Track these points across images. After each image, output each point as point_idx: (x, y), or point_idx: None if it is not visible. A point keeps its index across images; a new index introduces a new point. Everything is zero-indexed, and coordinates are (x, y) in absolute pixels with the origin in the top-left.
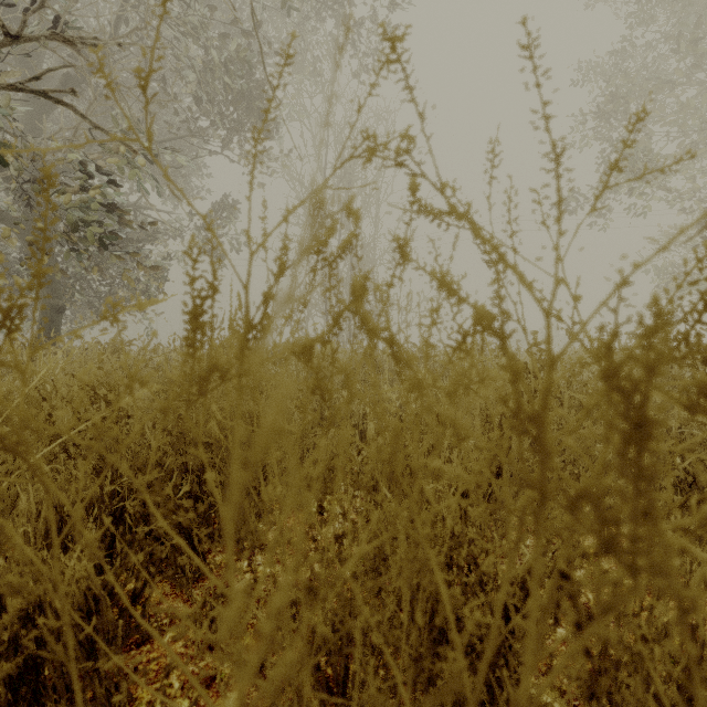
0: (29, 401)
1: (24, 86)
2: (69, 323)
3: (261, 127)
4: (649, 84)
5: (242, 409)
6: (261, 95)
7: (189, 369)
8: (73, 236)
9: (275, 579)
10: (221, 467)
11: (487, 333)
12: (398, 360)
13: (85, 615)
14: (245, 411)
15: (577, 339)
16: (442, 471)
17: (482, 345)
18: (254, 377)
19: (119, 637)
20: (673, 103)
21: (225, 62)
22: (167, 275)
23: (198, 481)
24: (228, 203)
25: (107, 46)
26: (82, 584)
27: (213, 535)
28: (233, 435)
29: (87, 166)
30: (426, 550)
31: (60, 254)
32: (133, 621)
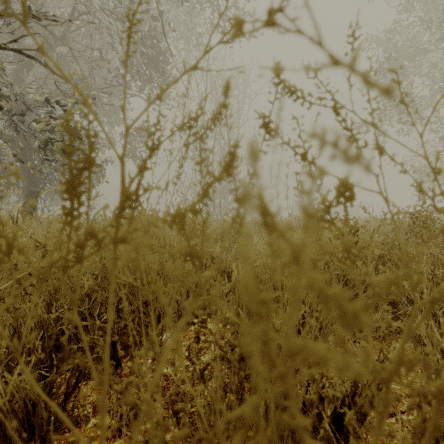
0: (0, 254)
1: (6, 46)
2: (43, 202)
3: (137, 7)
4: (410, 50)
5: (147, 259)
6: (164, 58)
7: (67, 236)
8: (43, 147)
9: (164, 393)
10: (132, 300)
11: (351, 201)
12: (272, 228)
13: (24, 415)
14: (149, 261)
15: (438, 207)
16: (326, 354)
17: (346, 213)
18: (130, 243)
19: (51, 430)
20: (426, 62)
21: (141, 36)
22: (104, 172)
23: (116, 309)
24: (143, 127)
25: (65, 25)
26: (22, 393)
27: (127, 345)
28: (141, 278)
29: (52, 101)
30: (307, 441)
31: (37, 159)
32: (68, 410)
